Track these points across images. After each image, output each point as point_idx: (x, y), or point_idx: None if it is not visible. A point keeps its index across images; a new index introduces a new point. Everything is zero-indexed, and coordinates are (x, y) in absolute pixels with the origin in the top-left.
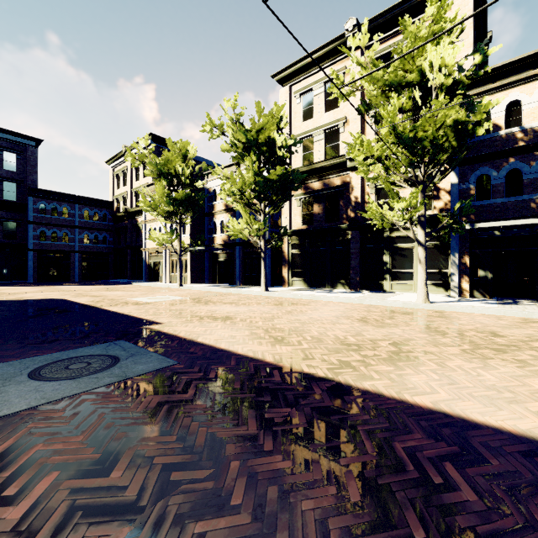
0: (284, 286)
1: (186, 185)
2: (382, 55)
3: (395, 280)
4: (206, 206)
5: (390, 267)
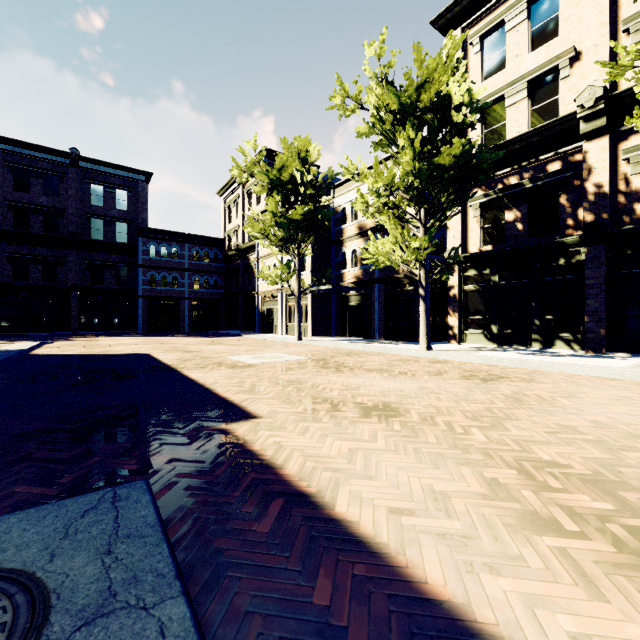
0: (451, 342)
1: (306, 200)
2: None
3: None
4: (332, 232)
5: None
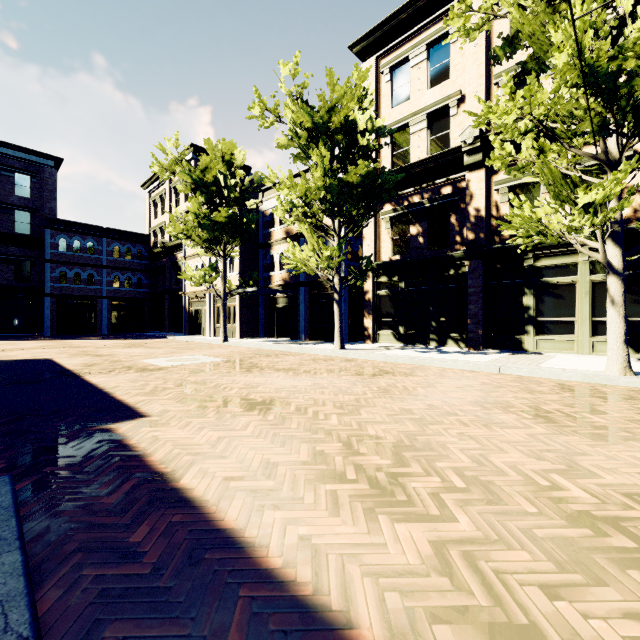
0: (367, 342)
1: (231, 202)
2: None
3: (542, 334)
4: (261, 234)
5: (534, 314)
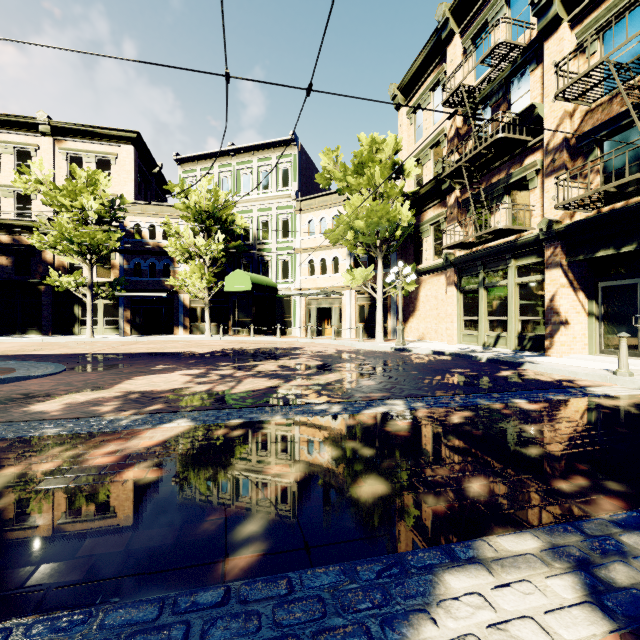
0: None
1: None
2: (73, 153)
3: (84, 326)
4: None
5: (80, 317)
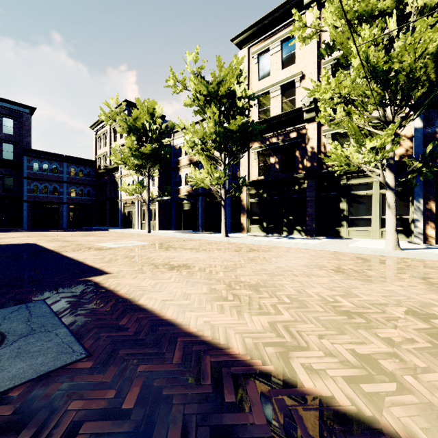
0: (242, 232)
1: (153, 140)
2: None
3: (352, 226)
4: (172, 161)
5: (347, 214)
